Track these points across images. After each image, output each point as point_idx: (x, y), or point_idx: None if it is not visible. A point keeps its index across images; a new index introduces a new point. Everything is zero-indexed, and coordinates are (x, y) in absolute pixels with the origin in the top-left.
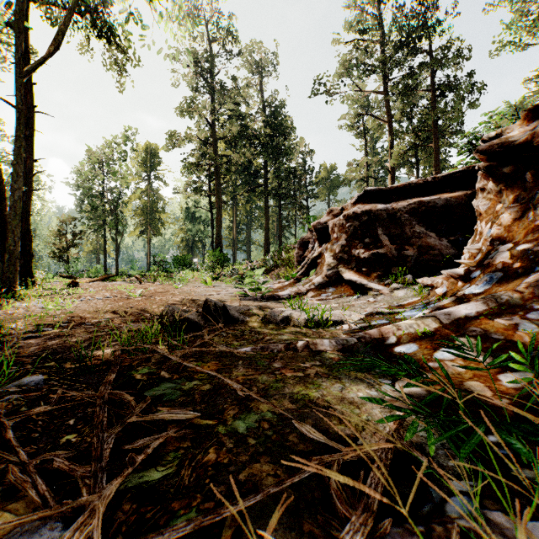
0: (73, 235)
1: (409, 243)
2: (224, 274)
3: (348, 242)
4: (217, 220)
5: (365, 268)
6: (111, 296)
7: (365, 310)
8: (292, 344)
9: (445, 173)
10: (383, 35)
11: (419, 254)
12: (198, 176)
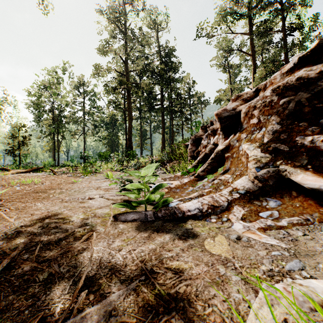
0: (24, 137)
1: None
2: (129, 166)
3: (284, 126)
4: (129, 127)
5: None
6: None
7: None
8: None
9: None
10: None
11: None
12: (116, 98)
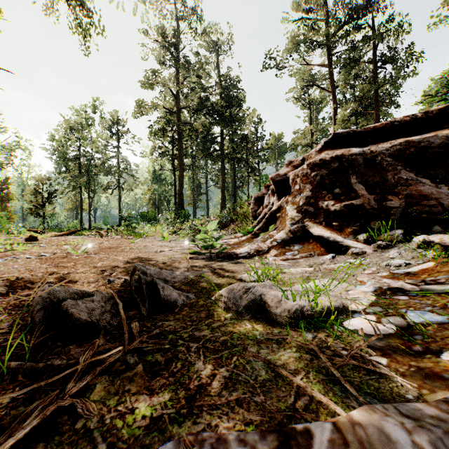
0: (49, 193)
1: (393, 192)
2: (183, 229)
3: (313, 193)
4: (179, 180)
5: (337, 222)
6: (46, 254)
7: (360, 280)
8: (297, 448)
9: (441, 106)
10: (328, 14)
11: (407, 205)
12: (162, 142)
